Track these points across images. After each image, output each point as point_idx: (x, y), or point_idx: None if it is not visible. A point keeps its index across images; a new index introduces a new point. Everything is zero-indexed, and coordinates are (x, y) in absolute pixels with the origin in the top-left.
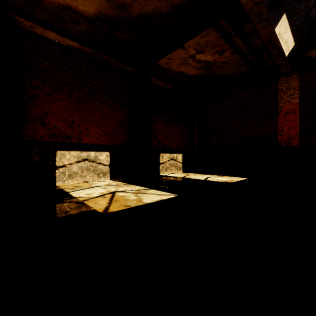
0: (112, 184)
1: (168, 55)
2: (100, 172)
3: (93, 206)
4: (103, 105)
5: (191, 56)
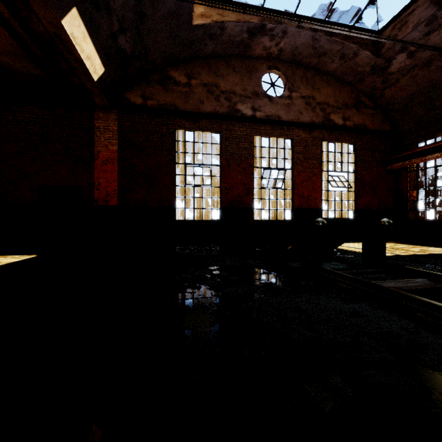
0: None
1: None
2: None
3: None
4: None
5: None
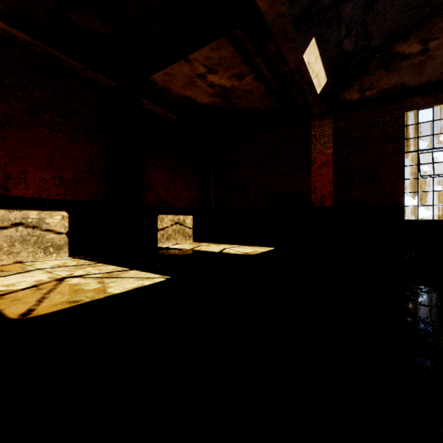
0: (68, 264)
1: (166, 68)
2: (50, 245)
3: (3, 308)
4: (55, 134)
5: (201, 75)
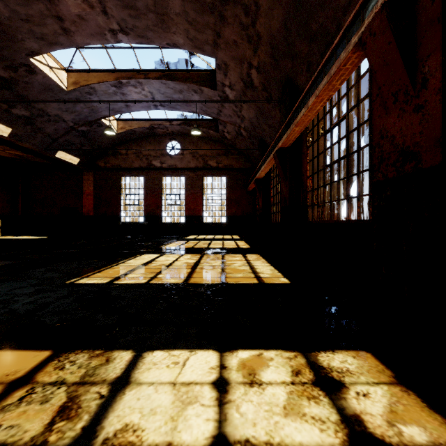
0: None
1: None
2: None
3: None
4: None
5: (0, 150)
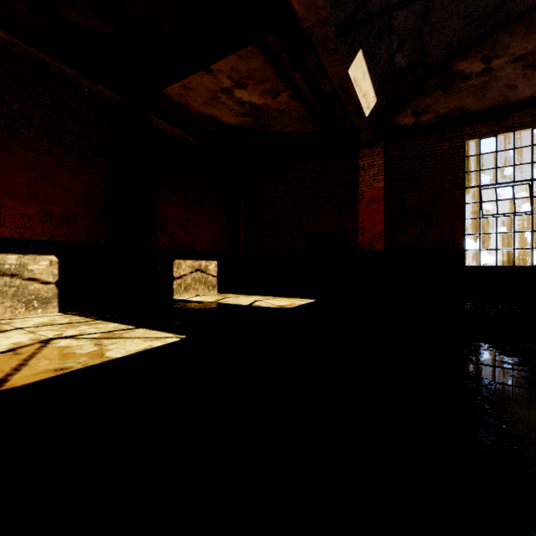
0: (57, 322)
1: (183, 79)
2: (34, 298)
3: None
4: (41, 157)
5: (226, 90)
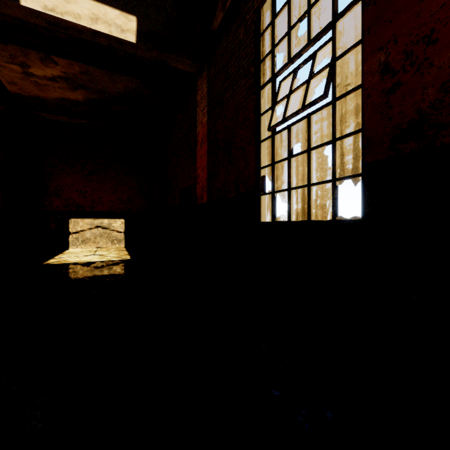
0: None
1: None
2: None
3: None
4: None
5: (27, 74)
